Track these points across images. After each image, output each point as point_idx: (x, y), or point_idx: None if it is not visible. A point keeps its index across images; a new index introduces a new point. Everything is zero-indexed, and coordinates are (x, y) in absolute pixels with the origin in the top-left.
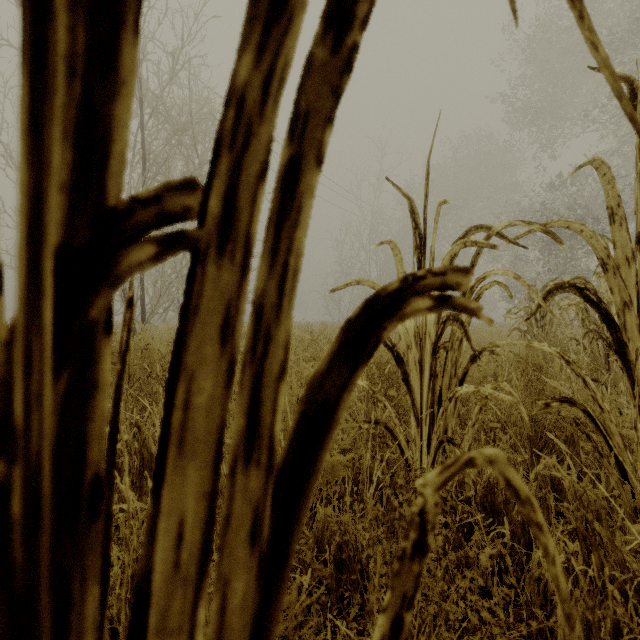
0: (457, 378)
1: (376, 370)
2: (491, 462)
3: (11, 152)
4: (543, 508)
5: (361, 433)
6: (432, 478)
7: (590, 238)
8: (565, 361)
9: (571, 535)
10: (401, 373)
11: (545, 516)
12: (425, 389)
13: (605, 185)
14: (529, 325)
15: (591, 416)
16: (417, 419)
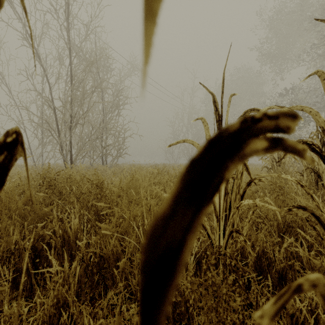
0: (239, 195)
1: None
2: (314, 286)
3: (4, 76)
4: (291, 270)
5: None
6: (268, 308)
7: (315, 116)
8: (300, 185)
9: None
10: None
11: (292, 275)
12: (222, 201)
13: (324, 85)
14: (272, 165)
15: (316, 216)
16: (217, 217)
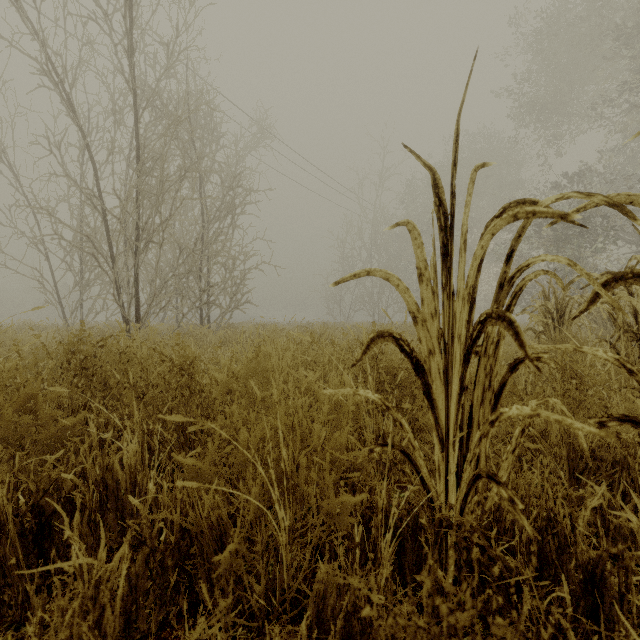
0: (492, 391)
1: (386, 377)
2: None
3: (5, 148)
4: (618, 568)
5: (372, 457)
6: None
7: None
8: (627, 370)
9: (638, 589)
10: (421, 384)
11: (621, 579)
12: (453, 405)
13: None
14: (545, 325)
15: None
16: (441, 441)
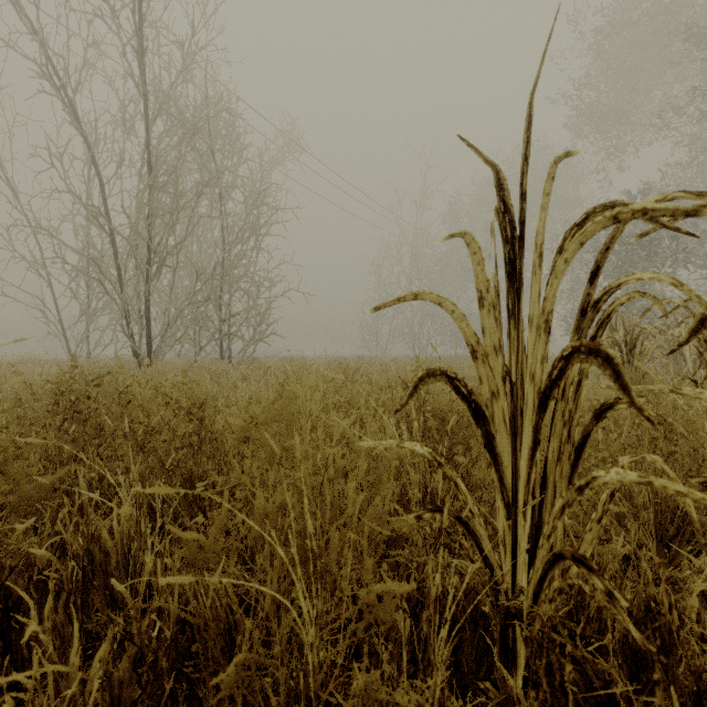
0: (572, 444)
1: (434, 422)
2: None
3: (2, 161)
4: None
5: (420, 525)
6: None
7: None
8: None
9: None
10: (482, 435)
11: None
12: (523, 462)
13: None
14: None
15: None
16: (507, 506)
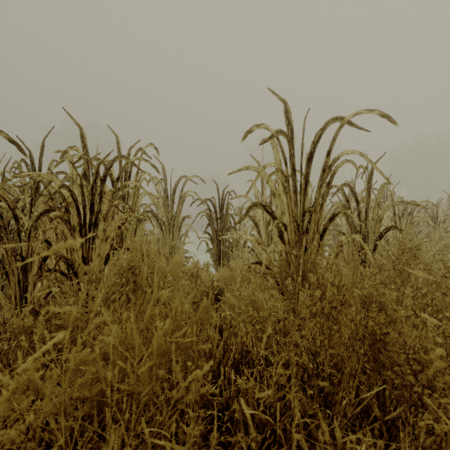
0: None
1: None
2: None
3: None
4: None
5: None
6: None
7: None
8: None
9: None
10: None
11: None
12: None
13: None
14: None
15: None
16: None
